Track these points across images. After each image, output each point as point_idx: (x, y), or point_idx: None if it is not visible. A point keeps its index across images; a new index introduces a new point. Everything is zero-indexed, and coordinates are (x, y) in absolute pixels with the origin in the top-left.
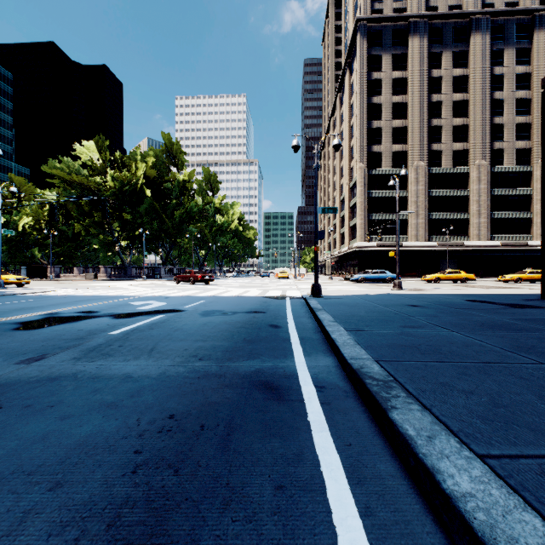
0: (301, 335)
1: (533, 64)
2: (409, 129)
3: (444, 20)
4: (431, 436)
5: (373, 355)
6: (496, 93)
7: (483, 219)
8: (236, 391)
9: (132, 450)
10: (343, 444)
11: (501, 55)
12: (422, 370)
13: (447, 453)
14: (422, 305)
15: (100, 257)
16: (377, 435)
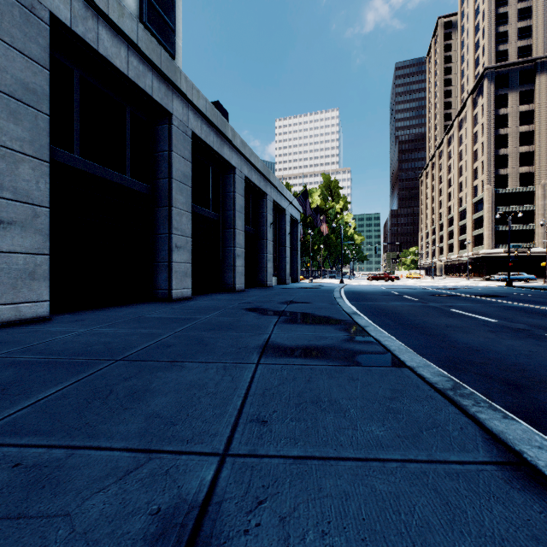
0: (542, 291)
1: None
2: (535, 153)
3: None
4: None
5: None
6: None
7: None
8: None
9: None
10: None
11: None
12: None
13: None
14: None
15: None
16: None
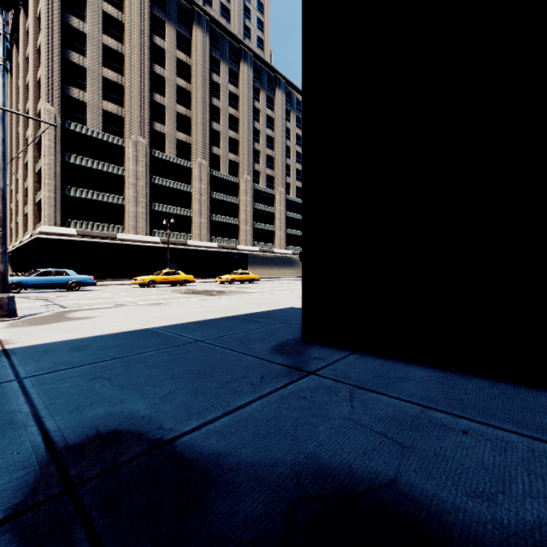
0: None
1: (240, 89)
2: (126, 90)
3: None
4: None
5: None
6: (215, 99)
7: (204, 219)
8: None
9: None
10: None
11: (219, 66)
12: None
13: None
14: None
15: None
16: None
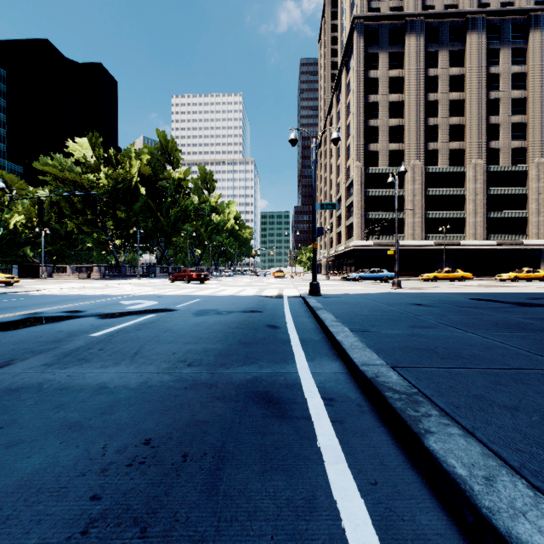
0: (301, 337)
1: (528, 64)
2: (405, 128)
3: (440, 19)
4: (489, 477)
5: (387, 360)
6: (492, 92)
7: (479, 218)
8: (229, 405)
9: (88, 495)
10: (367, 481)
11: (497, 55)
12: (448, 378)
13: (520, 507)
14: (426, 303)
15: (94, 256)
16: (408, 468)
